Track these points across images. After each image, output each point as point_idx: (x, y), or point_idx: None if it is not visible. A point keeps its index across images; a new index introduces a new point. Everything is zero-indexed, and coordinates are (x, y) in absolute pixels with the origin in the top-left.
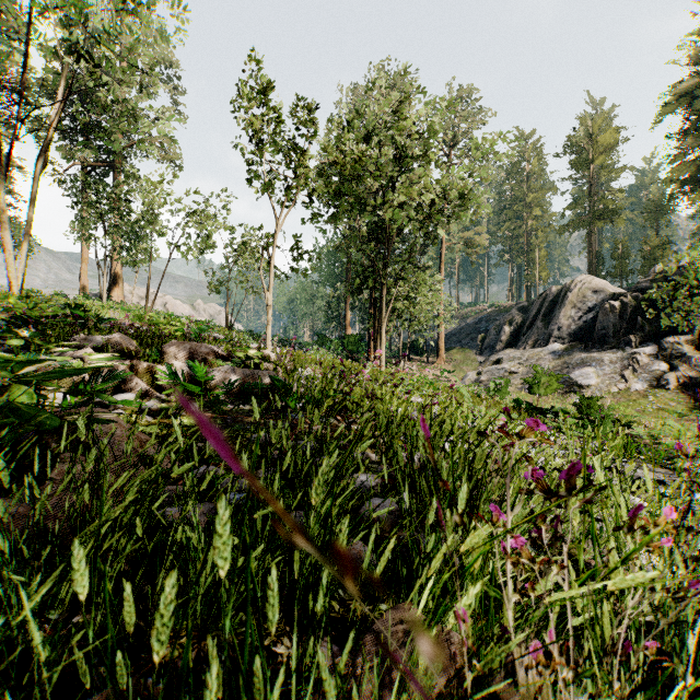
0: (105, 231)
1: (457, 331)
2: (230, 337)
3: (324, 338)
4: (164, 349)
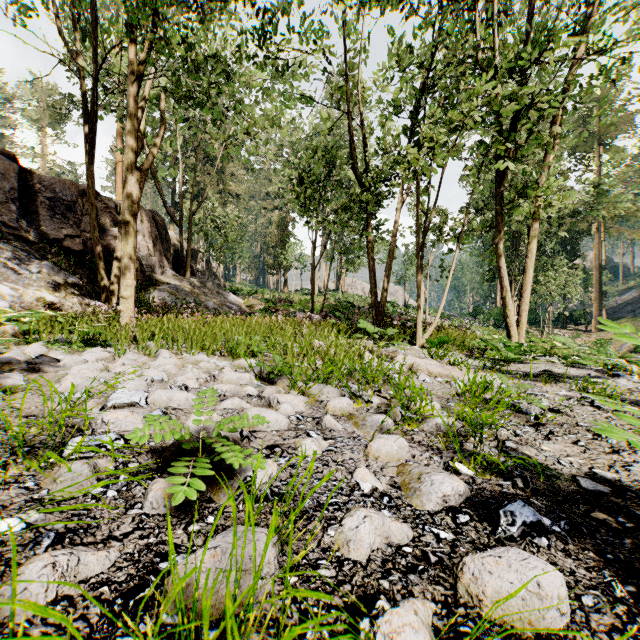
0: (341, 256)
1: (633, 300)
2: (407, 312)
3: (477, 310)
4: (392, 318)
